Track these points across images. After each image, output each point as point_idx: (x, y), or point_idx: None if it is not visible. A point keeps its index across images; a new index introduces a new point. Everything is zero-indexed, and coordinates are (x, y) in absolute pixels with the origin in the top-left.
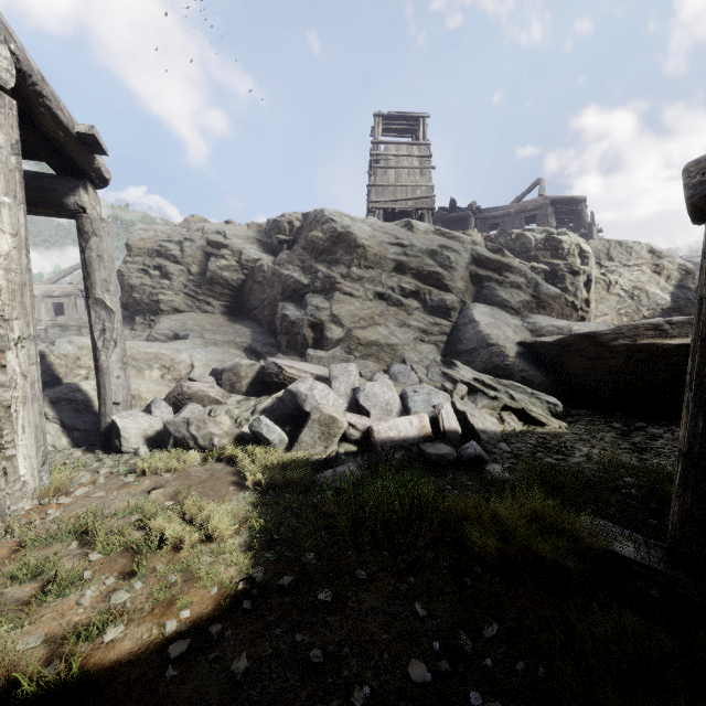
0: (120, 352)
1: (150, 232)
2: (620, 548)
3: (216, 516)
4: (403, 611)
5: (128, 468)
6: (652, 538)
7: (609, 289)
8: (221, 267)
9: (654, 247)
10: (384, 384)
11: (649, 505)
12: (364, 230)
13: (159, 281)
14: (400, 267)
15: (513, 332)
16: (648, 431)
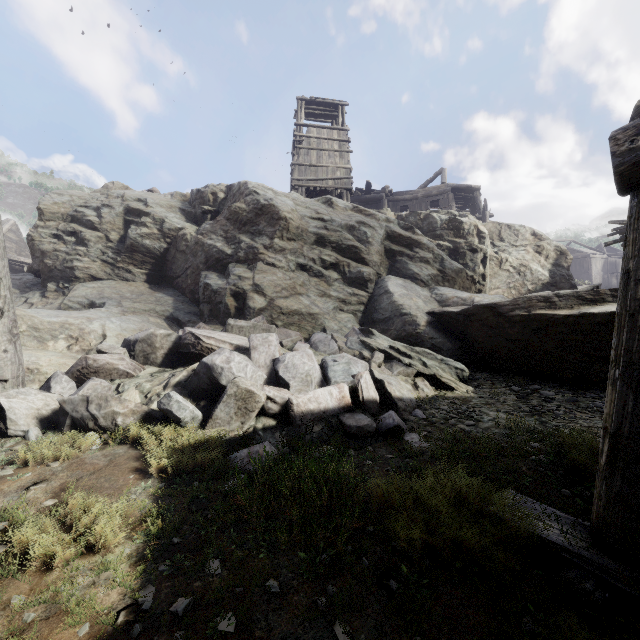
0: (8, 322)
1: (65, 196)
2: (546, 531)
3: (102, 521)
4: (321, 637)
5: (9, 457)
6: (572, 515)
7: (501, 266)
8: (142, 235)
9: (536, 231)
10: (304, 354)
11: (557, 472)
12: (287, 203)
13: (74, 247)
14: (321, 240)
15: (423, 303)
16: (542, 394)
